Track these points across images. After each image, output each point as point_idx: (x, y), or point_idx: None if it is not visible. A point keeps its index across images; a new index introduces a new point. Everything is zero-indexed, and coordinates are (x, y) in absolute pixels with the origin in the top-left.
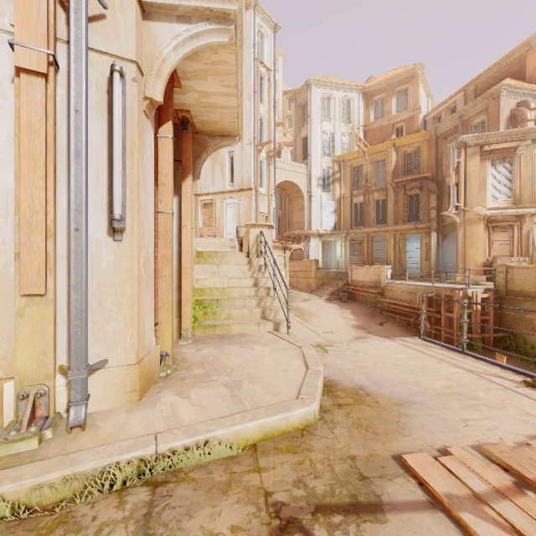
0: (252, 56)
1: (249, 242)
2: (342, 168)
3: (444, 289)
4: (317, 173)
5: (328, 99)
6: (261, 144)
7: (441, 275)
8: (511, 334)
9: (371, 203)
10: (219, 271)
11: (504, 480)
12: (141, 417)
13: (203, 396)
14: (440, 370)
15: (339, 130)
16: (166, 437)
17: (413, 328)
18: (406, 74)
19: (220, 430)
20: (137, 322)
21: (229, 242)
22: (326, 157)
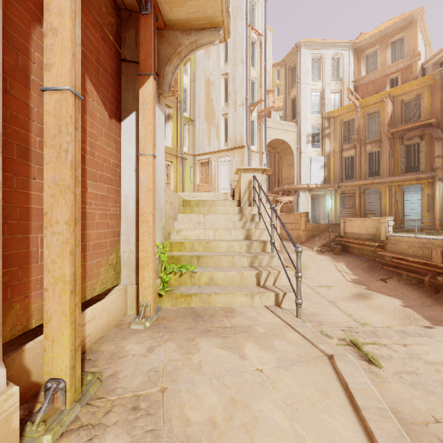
0: (244, 23)
1: (240, 189)
2: (331, 124)
3: None
4: (307, 130)
5: (317, 59)
6: (253, 104)
7: None
8: None
9: (363, 155)
10: (205, 221)
11: None
12: None
13: None
14: None
15: (329, 87)
16: None
17: (426, 287)
18: (402, 22)
19: None
20: None
21: (223, 196)
22: (315, 115)
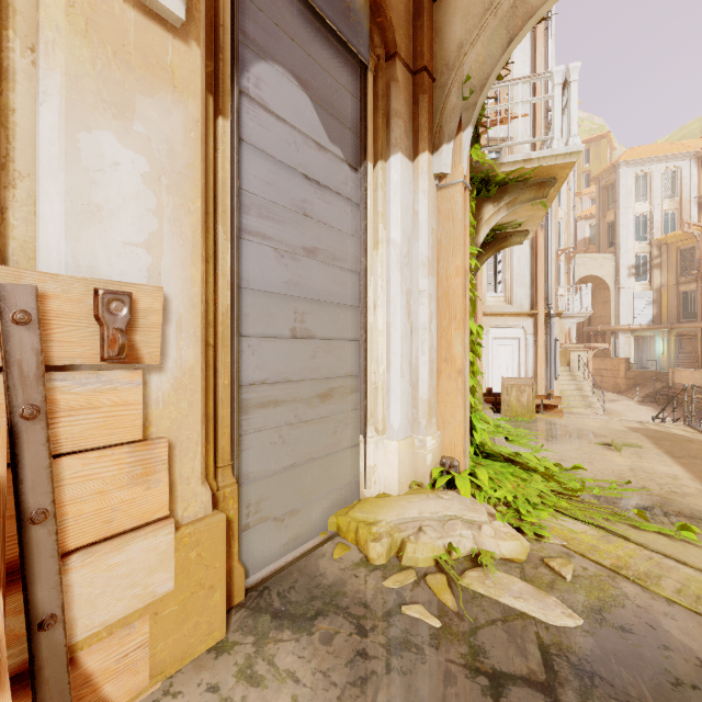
0: None
1: (569, 361)
2: (663, 252)
3: None
4: (628, 262)
5: (644, 175)
6: (560, 250)
7: None
8: None
9: None
10: None
11: None
12: None
13: None
14: None
15: (659, 208)
16: None
17: None
18: None
19: None
20: None
21: None
22: (640, 242)
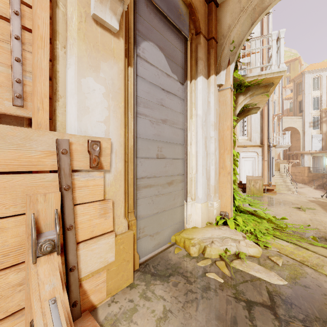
0: None
1: (279, 168)
2: None
3: None
4: (309, 120)
5: (317, 77)
6: (275, 115)
7: None
8: None
9: None
10: None
11: None
12: None
13: None
14: None
15: (325, 93)
16: None
17: None
18: None
19: None
20: None
21: None
22: (315, 110)
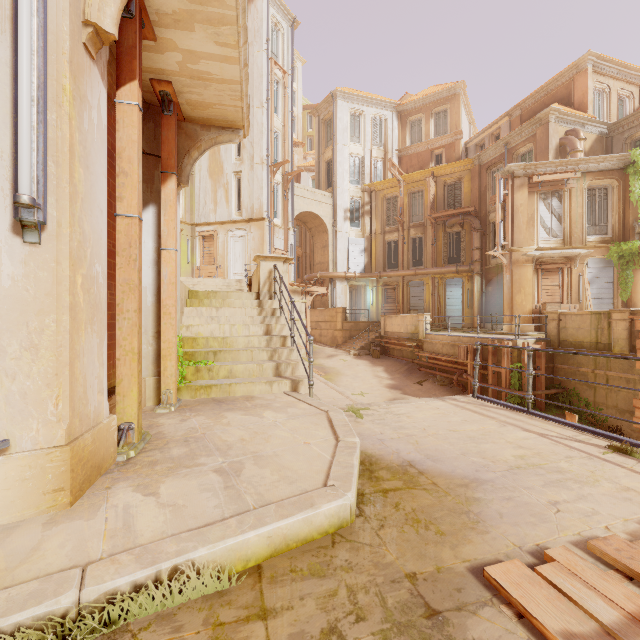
0: (265, 54)
1: (259, 279)
2: (373, 199)
3: (491, 340)
4: (344, 204)
5: (357, 116)
6: (276, 164)
7: (485, 325)
8: (564, 391)
9: (407, 241)
10: (219, 316)
11: (637, 598)
12: (66, 534)
13: (181, 490)
14: (506, 435)
15: (370, 153)
16: (102, 571)
17: (456, 387)
18: (446, 92)
19: (201, 550)
20: (69, 377)
21: (236, 284)
22: (354, 185)
